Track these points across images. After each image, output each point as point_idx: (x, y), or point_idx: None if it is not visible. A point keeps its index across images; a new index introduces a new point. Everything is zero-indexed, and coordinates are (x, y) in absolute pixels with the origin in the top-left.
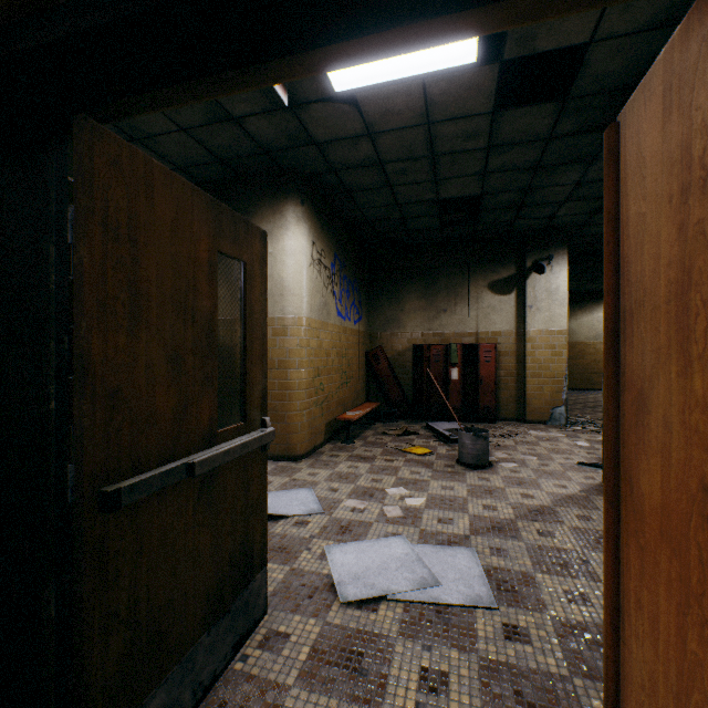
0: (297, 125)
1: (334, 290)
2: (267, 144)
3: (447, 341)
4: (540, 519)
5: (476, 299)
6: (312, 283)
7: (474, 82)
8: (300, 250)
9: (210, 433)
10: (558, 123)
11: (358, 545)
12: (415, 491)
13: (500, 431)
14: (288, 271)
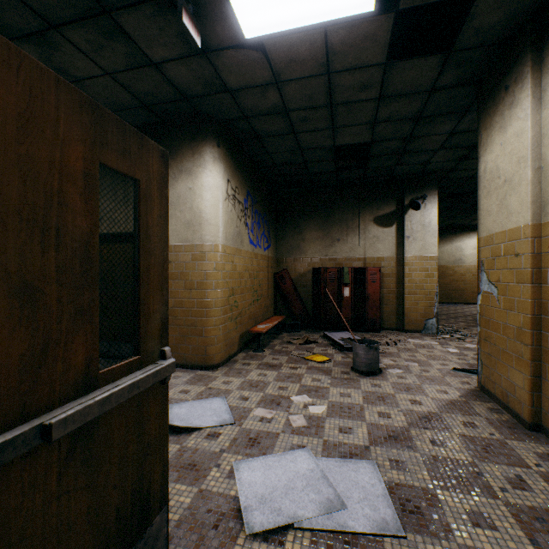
0: (211, 72)
1: (247, 222)
2: (185, 90)
3: (340, 265)
4: (430, 426)
5: (364, 230)
6: (227, 215)
7: (370, 32)
8: (216, 186)
9: (87, 376)
10: (440, 75)
11: (266, 461)
12: (317, 399)
13: (385, 340)
14: (205, 204)
